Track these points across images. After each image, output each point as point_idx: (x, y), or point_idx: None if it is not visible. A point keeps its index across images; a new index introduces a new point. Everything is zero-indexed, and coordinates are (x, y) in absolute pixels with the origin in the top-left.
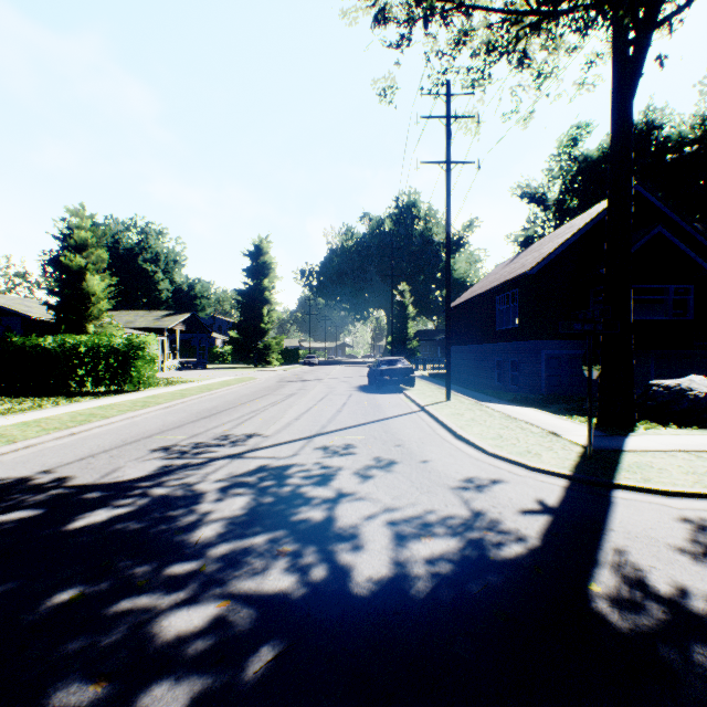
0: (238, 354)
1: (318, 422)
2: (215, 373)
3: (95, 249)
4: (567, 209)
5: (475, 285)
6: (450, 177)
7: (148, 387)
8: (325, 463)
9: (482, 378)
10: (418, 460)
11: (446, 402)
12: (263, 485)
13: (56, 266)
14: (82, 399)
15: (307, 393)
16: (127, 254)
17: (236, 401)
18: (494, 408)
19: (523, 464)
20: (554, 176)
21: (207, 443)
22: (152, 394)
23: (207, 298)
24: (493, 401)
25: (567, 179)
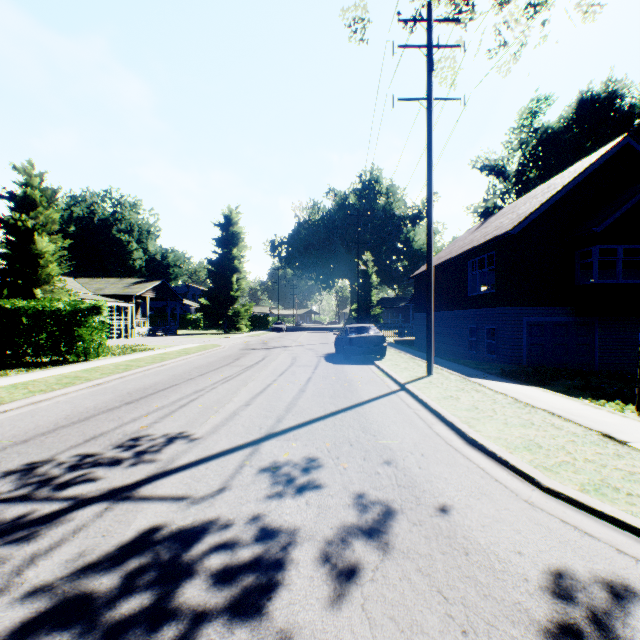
0: (208, 320)
1: (273, 410)
2: (182, 340)
3: (43, 208)
4: (527, 179)
5: (441, 252)
6: (431, 115)
7: (95, 357)
8: (268, 518)
9: (451, 345)
10: (430, 506)
11: (429, 378)
12: (117, 616)
13: (1, 227)
14: (9, 372)
15: (268, 364)
16: (102, 224)
17: (185, 375)
18: (490, 387)
19: (634, 528)
20: (513, 148)
21: (97, 457)
22: (94, 366)
23: (179, 267)
24: (482, 376)
25: (528, 150)
